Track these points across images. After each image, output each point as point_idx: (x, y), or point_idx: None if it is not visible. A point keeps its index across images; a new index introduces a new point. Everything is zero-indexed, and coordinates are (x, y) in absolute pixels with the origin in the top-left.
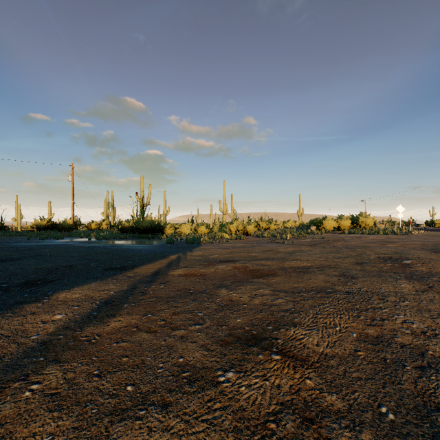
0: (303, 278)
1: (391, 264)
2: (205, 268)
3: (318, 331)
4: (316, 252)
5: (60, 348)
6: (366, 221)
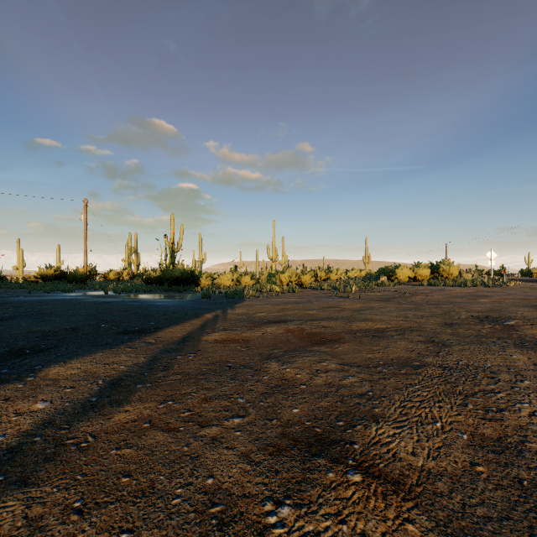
0: (378, 345)
1: (490, 325)
2: (250, 331)
3: (412, 430)
4: (391, 310)
5: (31, 459)
6: (450, 269)
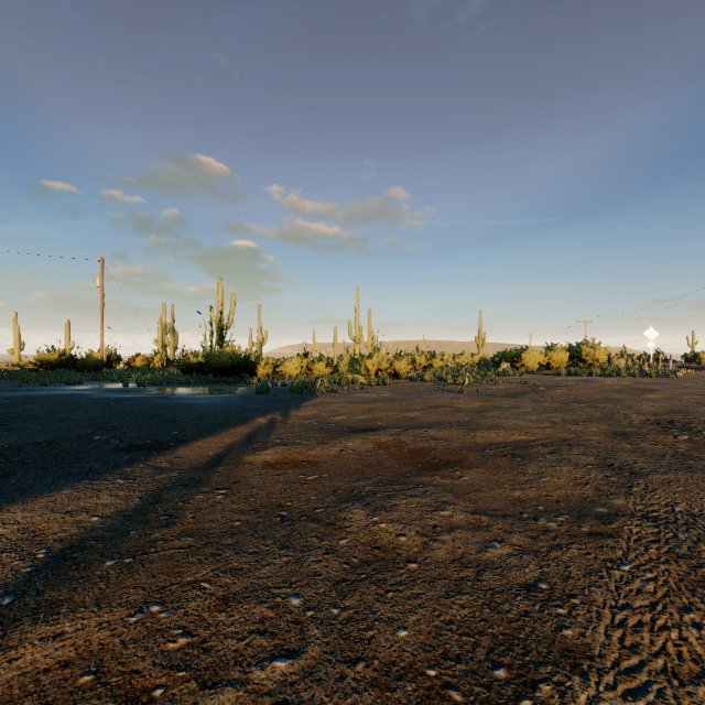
0: (526, 472)
1: (686, 437)
2: (321, 446)
3: (668, 704)
4: (527, 410)
5: None
6: (595, 353)
